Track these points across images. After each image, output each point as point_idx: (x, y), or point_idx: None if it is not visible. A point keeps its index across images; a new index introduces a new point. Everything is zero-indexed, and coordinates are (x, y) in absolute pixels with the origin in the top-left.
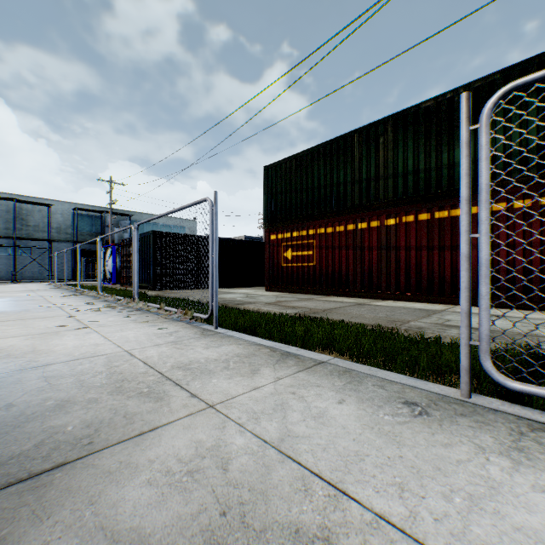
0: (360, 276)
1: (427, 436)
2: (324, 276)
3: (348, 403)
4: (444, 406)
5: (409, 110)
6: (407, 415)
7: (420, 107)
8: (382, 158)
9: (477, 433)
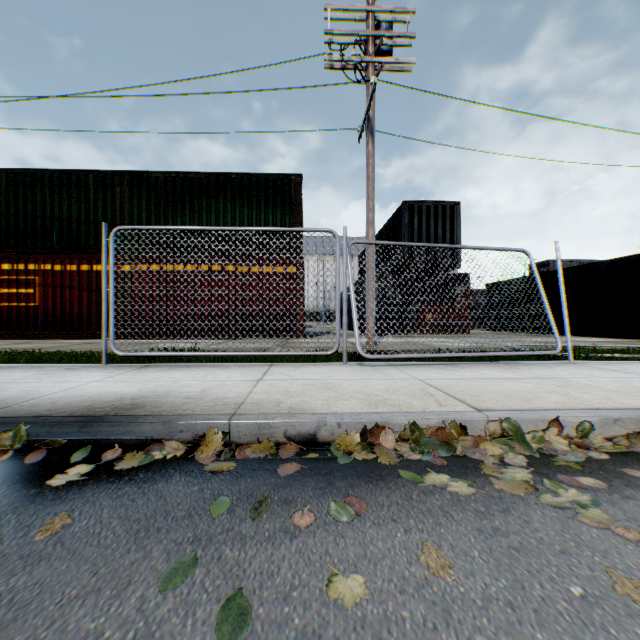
0: (97, 317)
1: (69, 372)
2: (52, 318)
3: (31, 372)
4: (90, 367)
5: (143, 173)
6: (65, 370)
7: (152, 175)
8: (120, 208)
9: (95, 369)
